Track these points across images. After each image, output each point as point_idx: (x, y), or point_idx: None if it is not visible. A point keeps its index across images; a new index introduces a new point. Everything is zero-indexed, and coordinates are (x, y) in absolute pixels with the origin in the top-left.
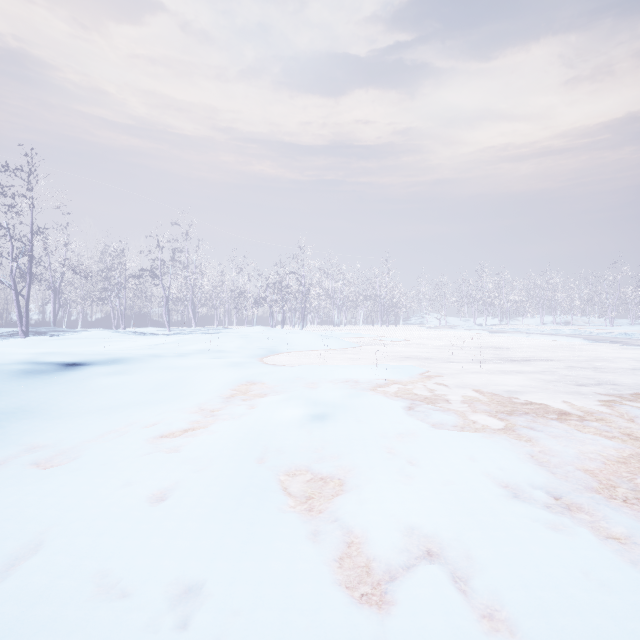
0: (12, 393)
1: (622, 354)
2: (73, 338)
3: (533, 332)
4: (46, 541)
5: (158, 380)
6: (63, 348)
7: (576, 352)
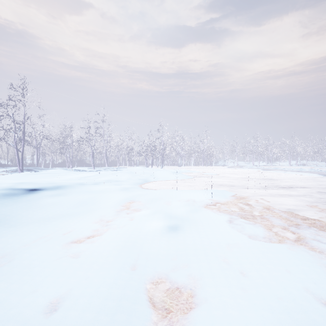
0: None
1: None
2: (42, 173)
3: (287, 170)
4: None
5: (79, 199)
6: (36, 179)
7: (317, 182)
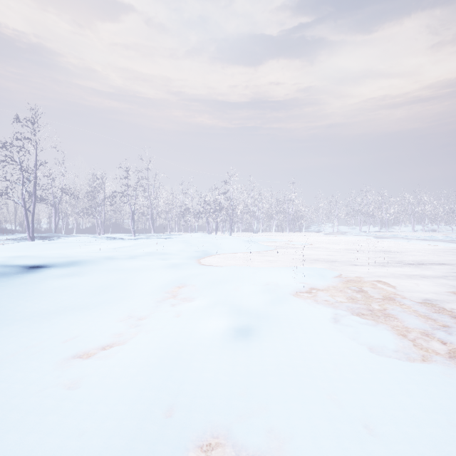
0: None
1: None
2: (59, 242)
3: (411, 238)
4: None
5: (102, 282)
6: (48, 250)
7: None
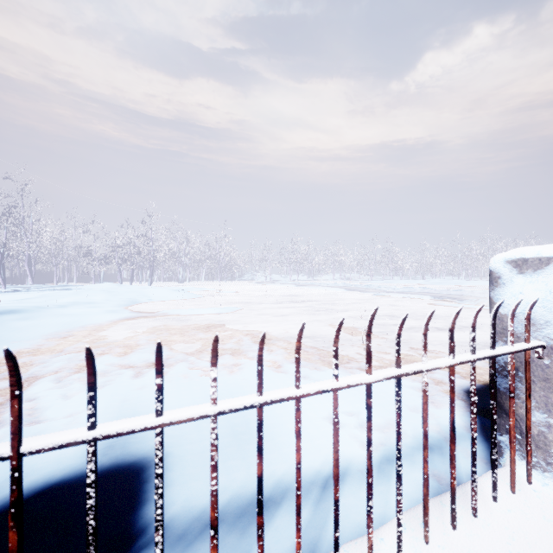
0: None
1: (355, 297)
2: None
3: (323, 285)
4: None
5: (62, 320)
6: None
7: (334, 296)
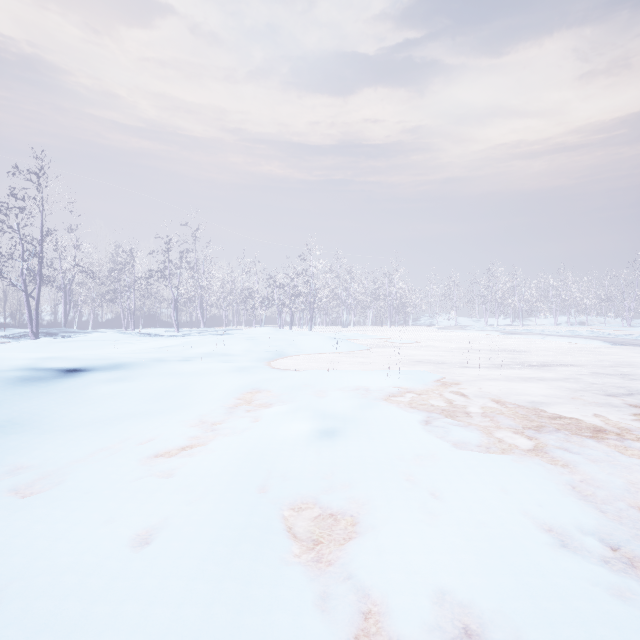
0: (4, 404)
1: None
2: (80, 340)
3: (548, 333)
4: (2, 603)
5: (159, 388)
6: (69, 351)
7: (597, 356)
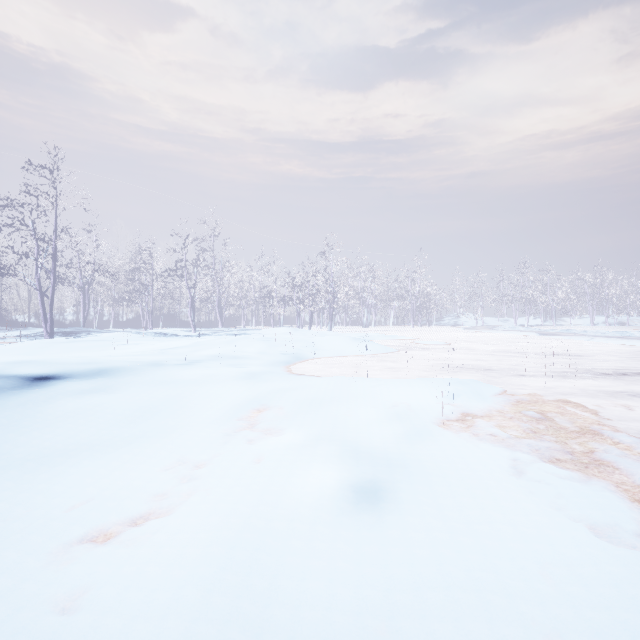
0: None
1: None
2: (86, 340)
3: (592, 334)
4: None
5: (142, 403)
6: (69, 352)
7: None
